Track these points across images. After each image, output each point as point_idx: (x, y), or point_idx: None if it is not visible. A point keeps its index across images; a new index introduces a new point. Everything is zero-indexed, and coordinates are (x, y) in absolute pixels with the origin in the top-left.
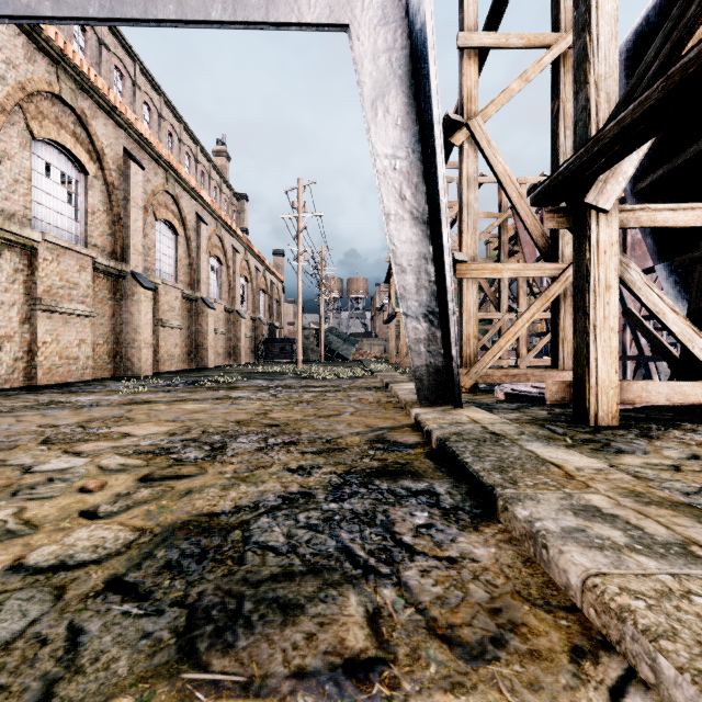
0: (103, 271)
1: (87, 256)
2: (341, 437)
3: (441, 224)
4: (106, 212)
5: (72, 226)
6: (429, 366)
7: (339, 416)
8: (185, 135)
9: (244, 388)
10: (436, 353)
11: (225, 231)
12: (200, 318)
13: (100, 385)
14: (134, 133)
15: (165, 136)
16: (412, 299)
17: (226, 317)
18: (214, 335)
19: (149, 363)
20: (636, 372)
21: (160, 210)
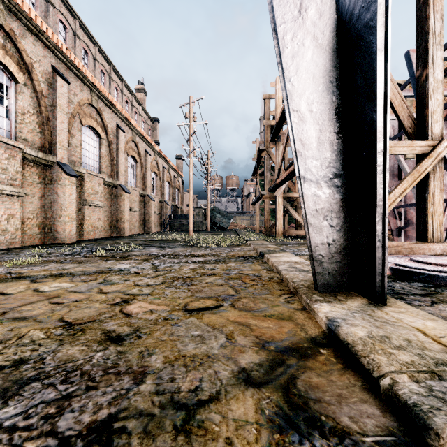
0: (32, 160)
1: (15, 147)
2: (216, 395)
3: (374, 27)
4: (36, 114)
5: (4, 123)
6: (331, 245)
7: (216, 310)
8: (114, 74)
9: (133, 258)
10: (340, 228)
11: (139, 139)
12: (118, 200)
13: (14, 253)
14: (61, 55)
15: (98, 74)
16: (313, 158)
17: (140, 200)
18: (130, 212)
19: (73, 233)
20: (446, 240)
21: (85, 118)
